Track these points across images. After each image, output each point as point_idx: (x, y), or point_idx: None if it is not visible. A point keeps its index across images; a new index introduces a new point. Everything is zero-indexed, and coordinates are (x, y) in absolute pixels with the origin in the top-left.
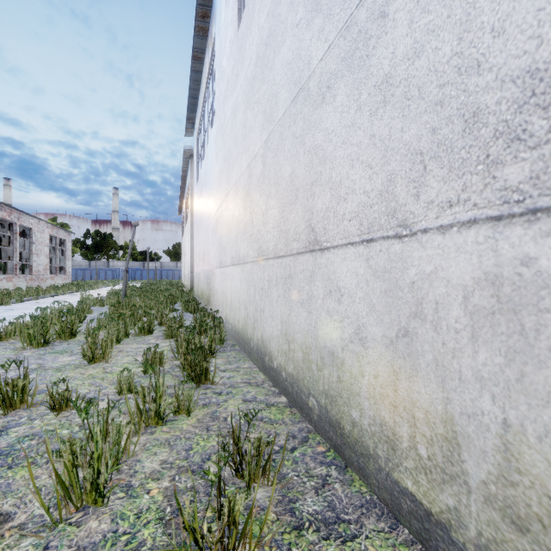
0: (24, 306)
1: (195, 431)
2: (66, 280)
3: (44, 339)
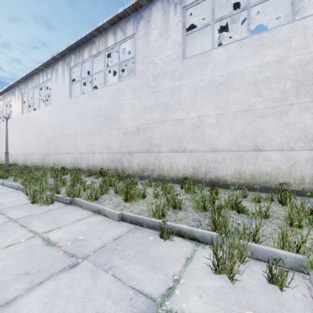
0: None
1: None
2: None
3: None
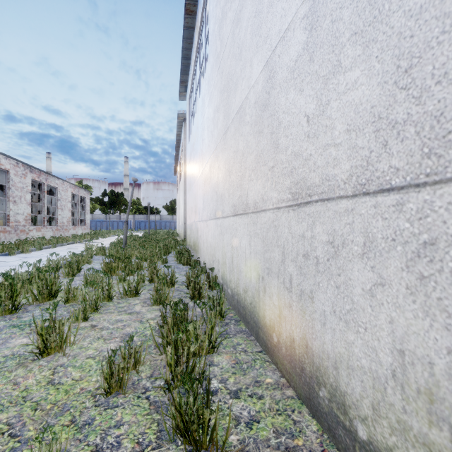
0: (39, 254)
1: None
2: (86, 230)
3: (12, 304)
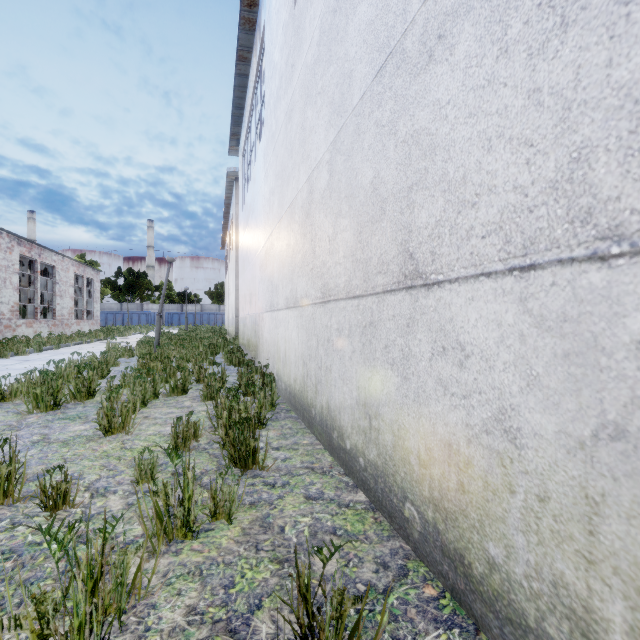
0: (42, 357)
1: (239, 551)
2: (94, 325)
3: (54, 401)
